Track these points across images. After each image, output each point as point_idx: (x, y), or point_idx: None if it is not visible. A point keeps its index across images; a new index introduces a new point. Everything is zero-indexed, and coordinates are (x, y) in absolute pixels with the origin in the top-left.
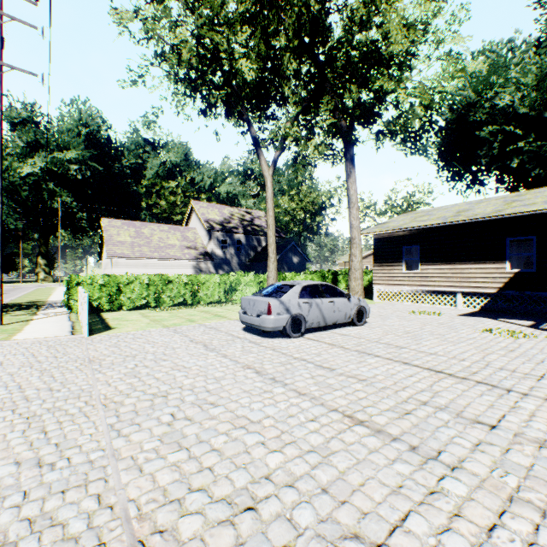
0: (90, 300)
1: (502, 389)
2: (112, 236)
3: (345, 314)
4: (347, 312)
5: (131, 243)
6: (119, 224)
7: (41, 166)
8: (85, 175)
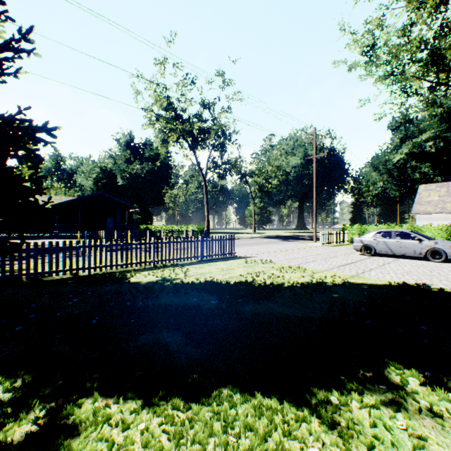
0: (350, 237)
1: (339, 266)
2: (421, 198)
3: (414, 250)
4: (416, 250)
5: (435, 201)
6: (431, 187)
7: (405, 152)
8: (439, 146)
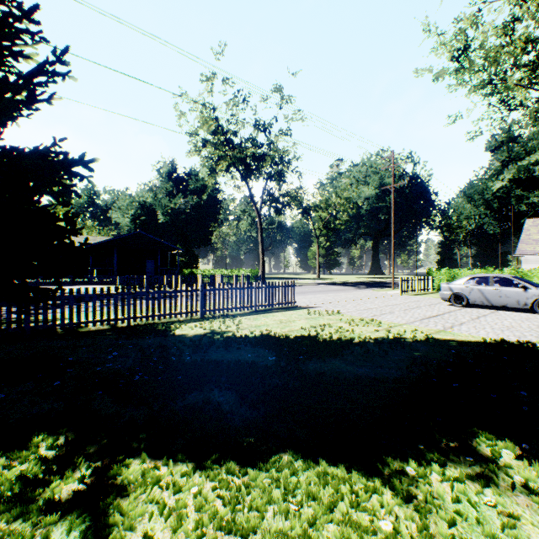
0: (436, 284)
1: (422, 318)
2: (528, 235)
3: (517, 301)
4: (519, 300)
5: None
6: None
7: (508, 178)
8: None
